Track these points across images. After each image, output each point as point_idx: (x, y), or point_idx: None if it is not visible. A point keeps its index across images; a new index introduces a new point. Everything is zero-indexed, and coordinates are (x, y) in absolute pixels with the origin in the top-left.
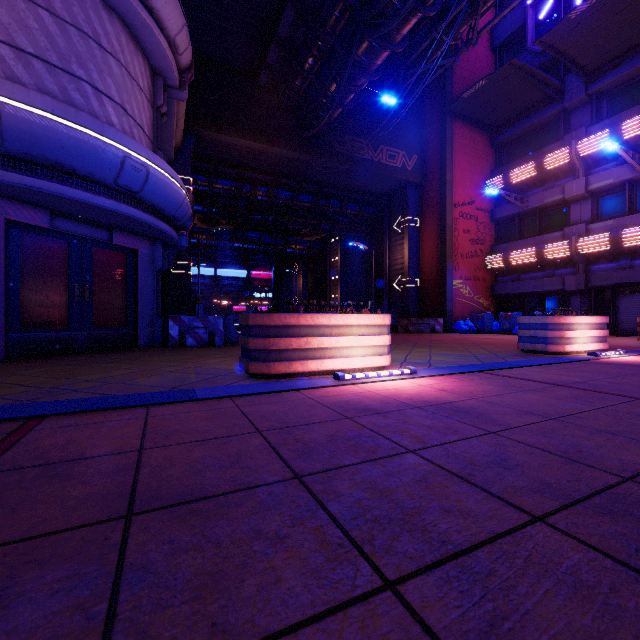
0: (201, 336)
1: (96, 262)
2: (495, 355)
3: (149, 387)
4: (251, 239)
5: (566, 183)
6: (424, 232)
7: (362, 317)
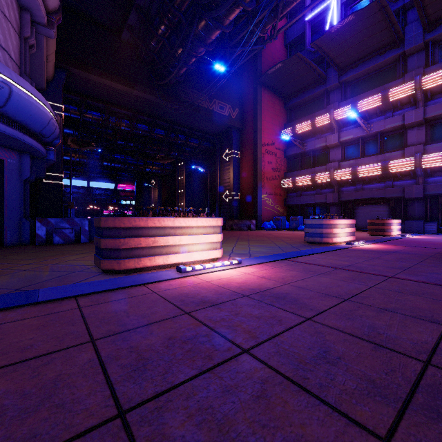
0: (67, 235)
1: None
2: (291, 246)
3: None
4: (117, 160)
5: (328, 136)
6: (243, 161)
7: (200, 220)
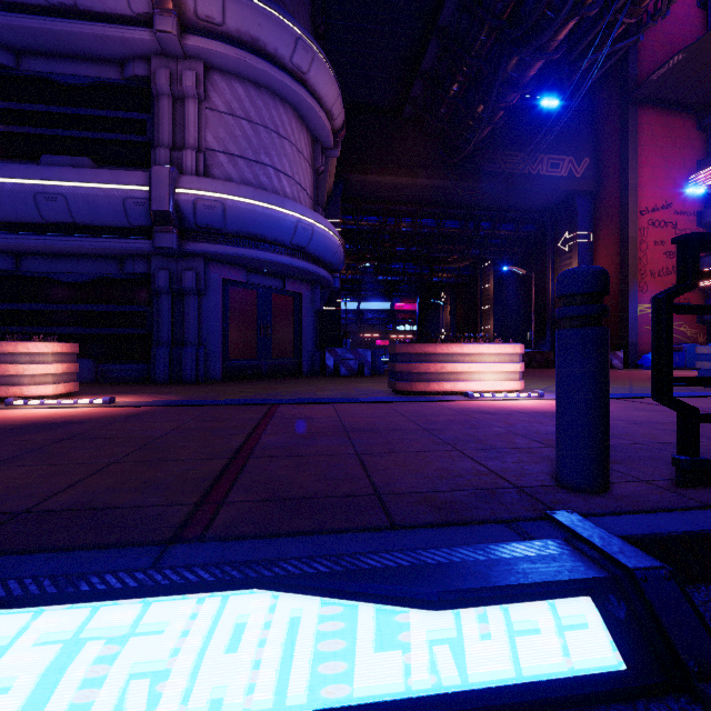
0: (352, 366)
1: (274, 306)
2: None
3: (327, 396)
4: (395, 271)
5: None
6: (598, 248)
7: (493, 346)
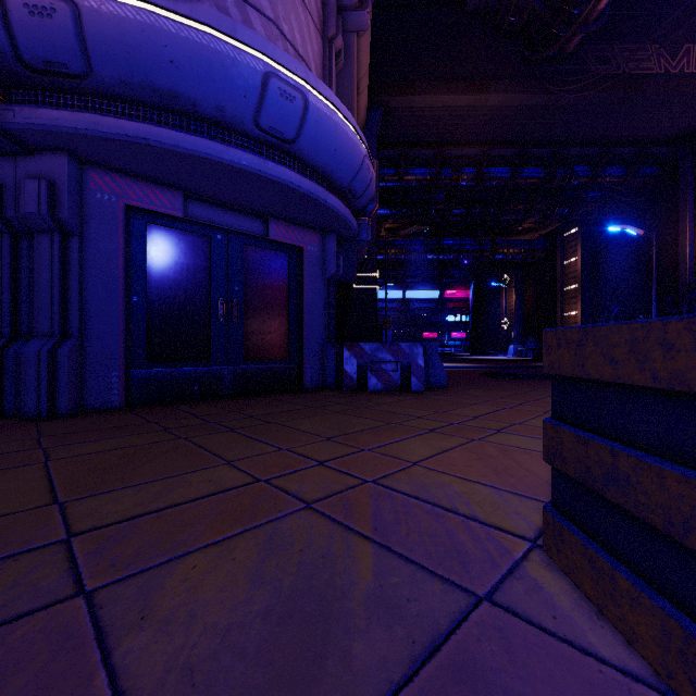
0: (389, 375)
1: (248, 266)
2: None
3: None
4: (447, 247)
5: None
6: None
7: None
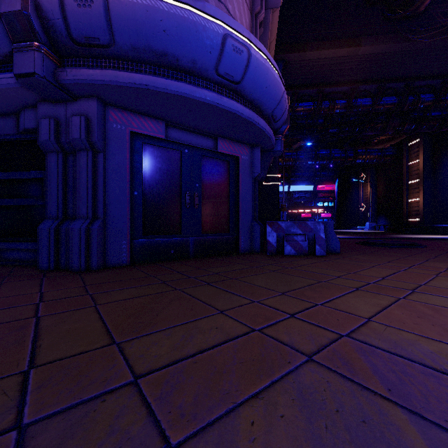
0: (300, 244)
1: (204, 170)
2: None
3: None
4: (322, 156)
5: None
6: None
7: None
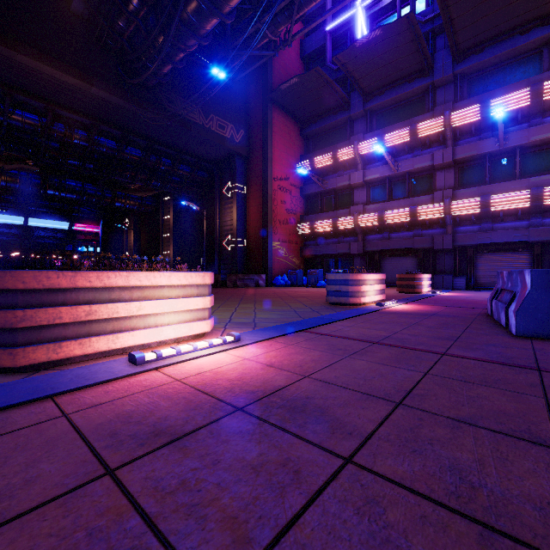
0: None
1: None
2: (311, 309)
3: None
4: (70, 188)
5: (351, 173)
6: (250, 199)
7: (176, 275)
